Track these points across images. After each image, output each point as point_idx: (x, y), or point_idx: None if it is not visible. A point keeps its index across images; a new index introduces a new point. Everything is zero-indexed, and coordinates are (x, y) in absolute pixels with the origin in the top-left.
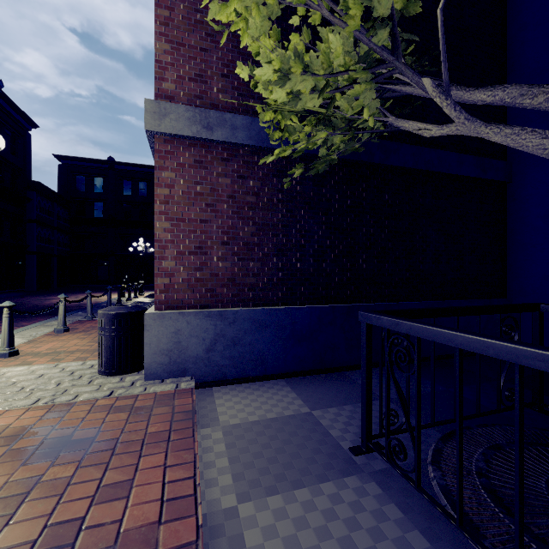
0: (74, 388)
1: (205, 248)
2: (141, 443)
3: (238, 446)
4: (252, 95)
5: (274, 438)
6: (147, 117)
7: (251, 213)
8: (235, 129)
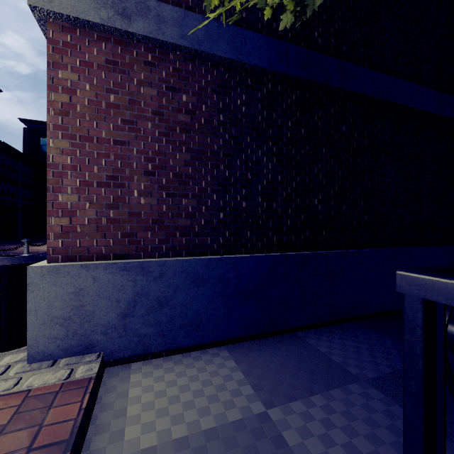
0: None
1: (121, 178)
2: None
3: None
4: None
5: None
6: None
7: (184, 136)
8: (162, 23)
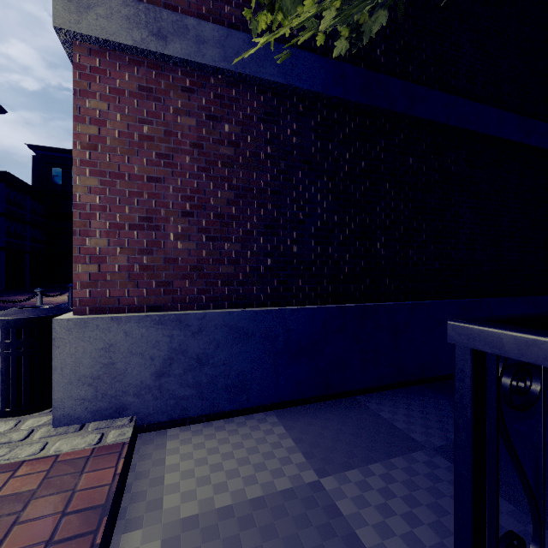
0: None
1: (156, 220)
2: None
3: None
4: None
5: None
6: (56, 7)
7: (227, 171)
8: (202, 43)
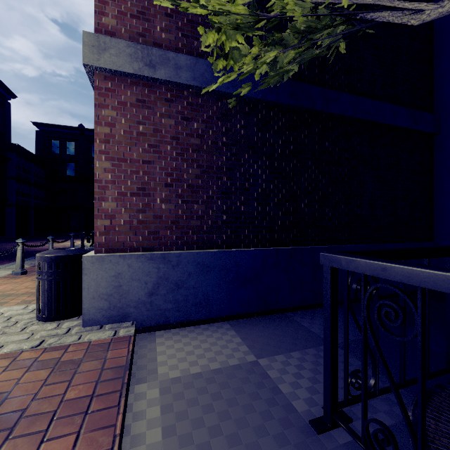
0: (2, 336)
1: (148, 189)
2: (52, 416)
3: (176, 409)
4: (196, 37)
5: (218, 397)
6: (84, 51)
7: (195, 155)
8: (179, 69)
